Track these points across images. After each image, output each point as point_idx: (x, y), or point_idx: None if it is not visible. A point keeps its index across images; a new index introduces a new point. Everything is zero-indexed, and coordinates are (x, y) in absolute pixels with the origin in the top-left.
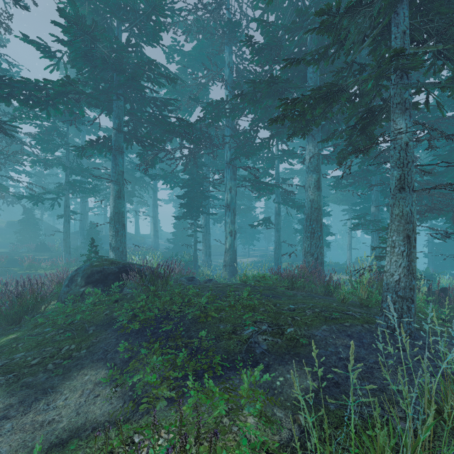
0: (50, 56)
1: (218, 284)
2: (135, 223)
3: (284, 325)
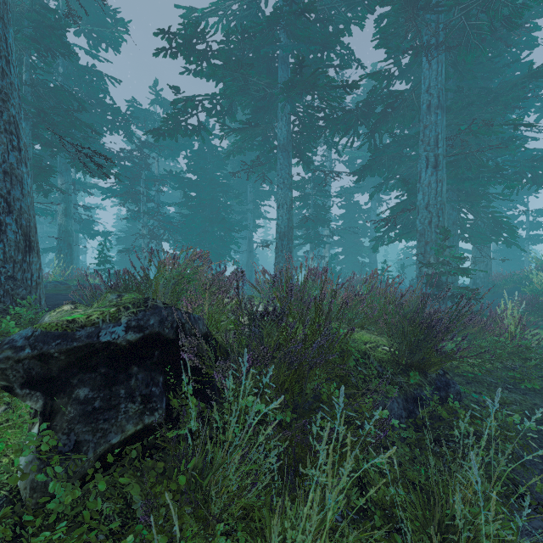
0: None
1: None
2: None
3: None
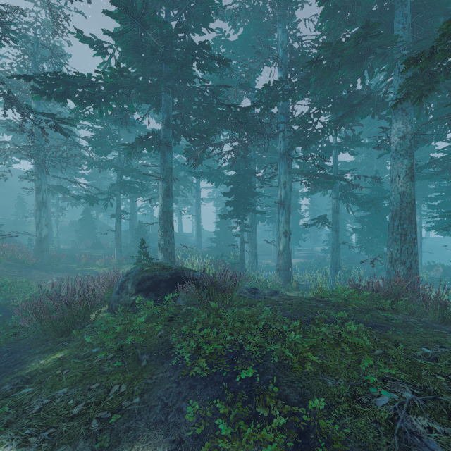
0: (102, 53)
1: (288, 300)
2: (179, 221)
3: (441, 393)
